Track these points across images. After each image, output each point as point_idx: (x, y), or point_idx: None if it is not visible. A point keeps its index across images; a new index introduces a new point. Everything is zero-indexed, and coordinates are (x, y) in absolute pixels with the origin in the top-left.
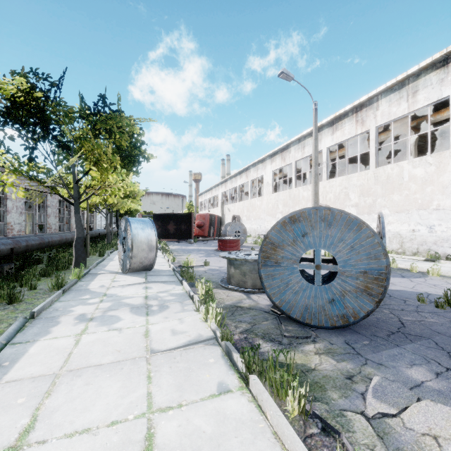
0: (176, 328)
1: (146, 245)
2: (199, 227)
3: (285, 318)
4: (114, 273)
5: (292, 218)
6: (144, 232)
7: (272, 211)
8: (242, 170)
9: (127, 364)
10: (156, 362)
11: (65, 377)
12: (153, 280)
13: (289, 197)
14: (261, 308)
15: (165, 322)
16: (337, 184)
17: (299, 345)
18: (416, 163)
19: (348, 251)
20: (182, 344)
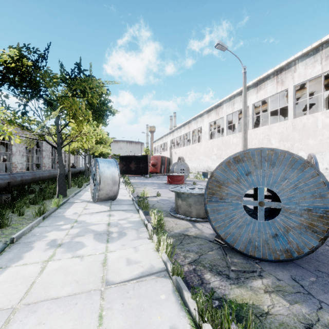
0: (131, 257)
1: (110, 180)
2: (153, 166)
3: (228, 248)
4: (86, 201)
5: (236, 158)
6: (109, 170)
7: (208, 153)
8: (185, 123)
9: (81, 298)
10: (109, 297)
11: (21, 313)
12: (115, 209)
13: (222, 143)
14: (205, 237)
15: (121, 250)
16: (260, 132)
17: (246, 280)
18: (328, 113)
19: (292, 190)
20: (135, 276)
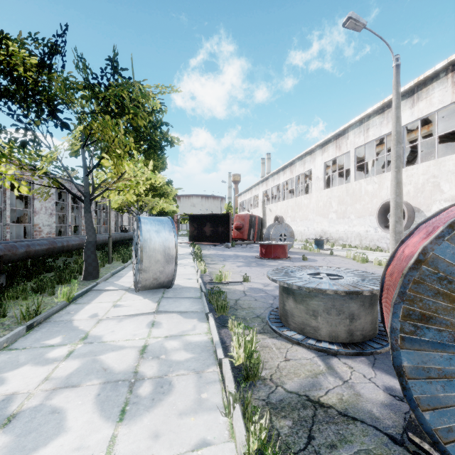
0: None
1: (161, 255)
2: (238, 230)
3: None
4: (124, 289)
5: None
6: (160, 236)
7: (323, 210)
8: (286, 166)
9: None
10: None
11: None
12: (166, 309)
13: (346, 193)
14: (372, 417)
15: None
16: (419, 172)
17: None
18: None
19: None
20: None
